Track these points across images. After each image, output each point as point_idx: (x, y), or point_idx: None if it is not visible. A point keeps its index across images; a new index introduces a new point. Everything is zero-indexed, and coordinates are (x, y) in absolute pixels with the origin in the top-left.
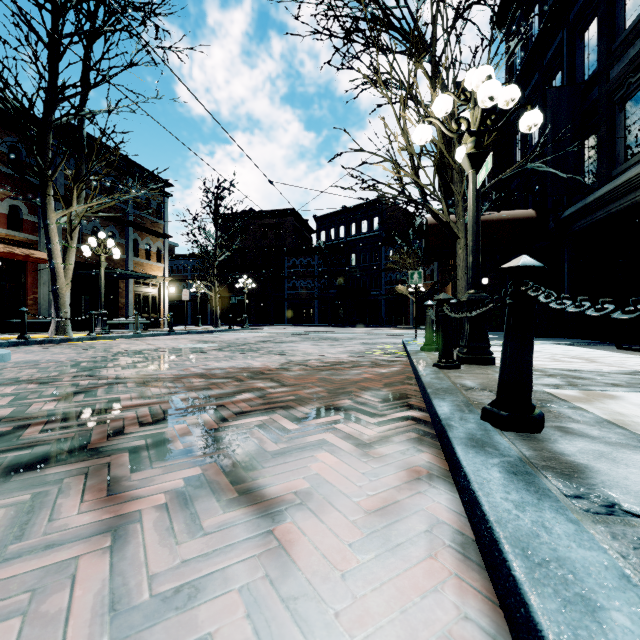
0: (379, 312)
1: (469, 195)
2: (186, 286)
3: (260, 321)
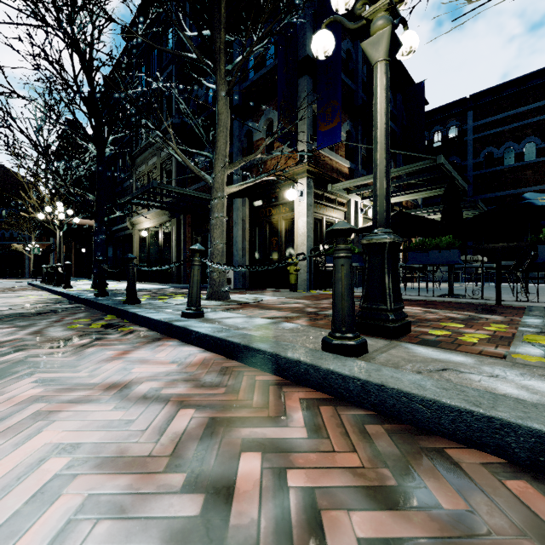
0: None
1: (58, 237)
2: None
3: None
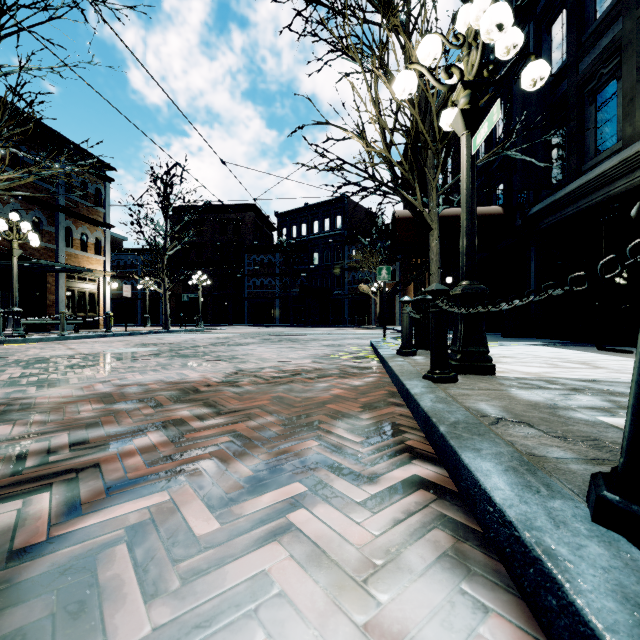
0: (342, 312)
1: (462, 163)
2: (135, 283)
3: (218, 321)
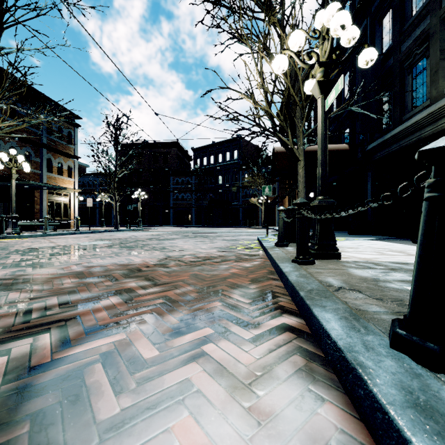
0: (238, 217)
1: (318, 117)
2: (95, 197)
3: (152, 223)
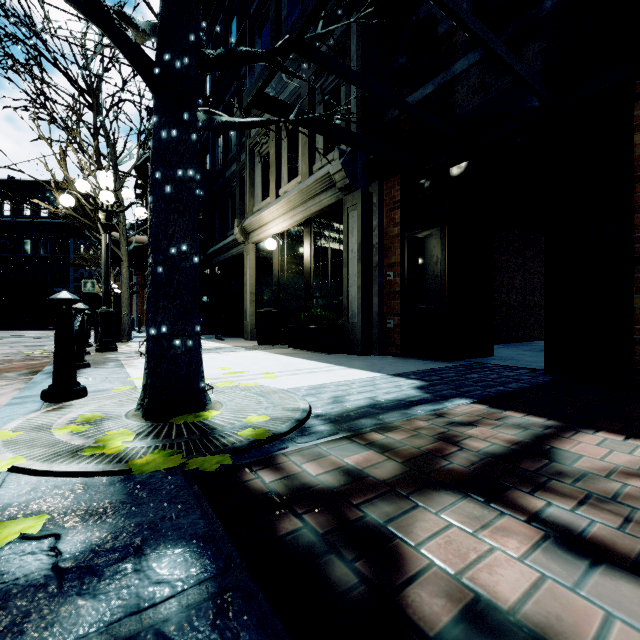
0: None
1: (103, 248)
2: None
3: None
